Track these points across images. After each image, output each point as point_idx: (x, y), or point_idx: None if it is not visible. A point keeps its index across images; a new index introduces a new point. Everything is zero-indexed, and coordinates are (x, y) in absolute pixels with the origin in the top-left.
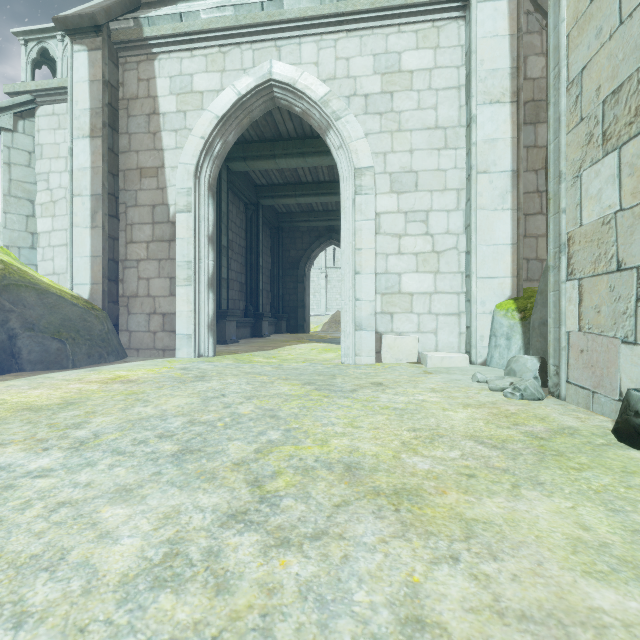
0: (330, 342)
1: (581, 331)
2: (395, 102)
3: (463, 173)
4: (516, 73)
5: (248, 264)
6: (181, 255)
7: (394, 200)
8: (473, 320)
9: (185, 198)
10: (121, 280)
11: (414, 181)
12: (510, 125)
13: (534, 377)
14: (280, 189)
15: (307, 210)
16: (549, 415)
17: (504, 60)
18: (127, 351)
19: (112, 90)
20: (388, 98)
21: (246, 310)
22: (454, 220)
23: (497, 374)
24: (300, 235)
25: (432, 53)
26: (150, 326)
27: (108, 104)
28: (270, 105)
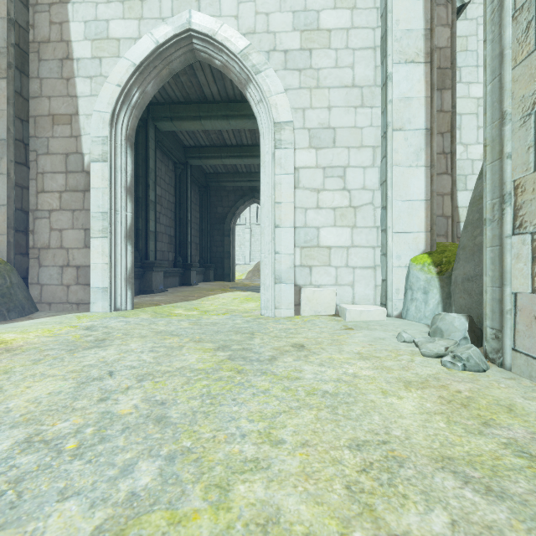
0: (252, 290)
1: (535, 293)
2: (314, 59)
3: (378, 131)
4: (429, 35)
5: (177, 218)
6: (96, 206)
7: (313, 155)
8: (389, 273)
9: (100, 147)
10: (31, 231)
11: (332, 137)
12: (424, 85)
13: (463, 337)
14: (207, 150)
15: (232, 171)
16: (513, 400)
17: (418, 21)
18: (38, 305)
19: (20, 30)
20: (307, 55)
21: (175, 261)
22: (370, 176)
23: (417, 329)
24: (226, 194)
25: (349, 13)
26: (63, 279)
27: (15, 44)
28: (190, 57)
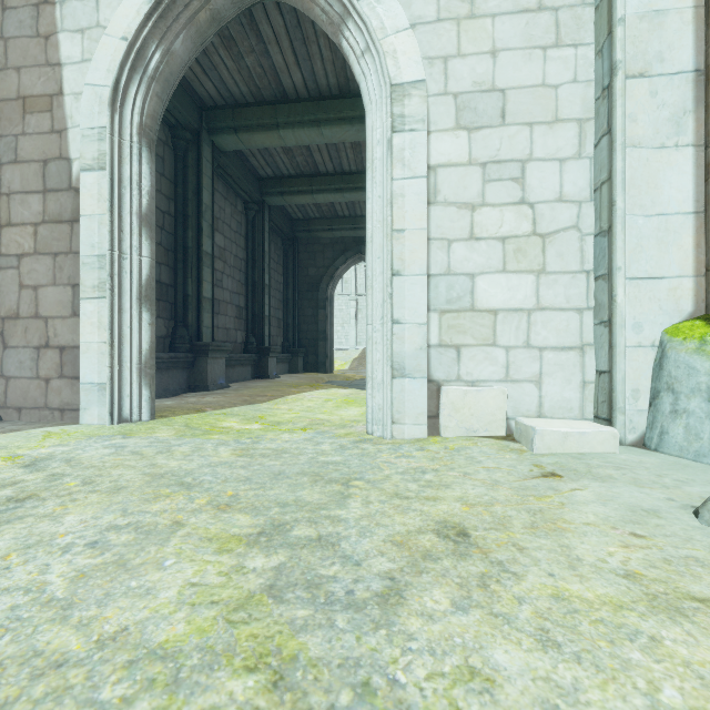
0: (358, 385)
1: None
2: None
3: (590, 90)
4: None
5: (249, 282)
6: (88, 245)
7: (462, 142)
8: (619, 359)
9: (95, 145)
10: None
11: (499, 107)
12: None
13: None
14: (291, 183)
15: (329, 216)
16: None
17: None
18: (1, 411)
19: None
20: None
21: (246, 343)
22: (573, 176)
23: None
24: (321, 248)
25: None
26: (39, 368)
27: None
28: None
